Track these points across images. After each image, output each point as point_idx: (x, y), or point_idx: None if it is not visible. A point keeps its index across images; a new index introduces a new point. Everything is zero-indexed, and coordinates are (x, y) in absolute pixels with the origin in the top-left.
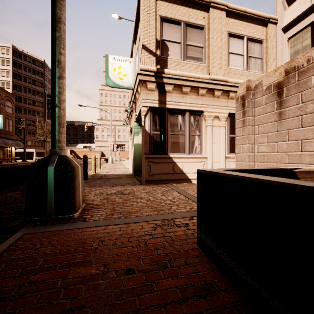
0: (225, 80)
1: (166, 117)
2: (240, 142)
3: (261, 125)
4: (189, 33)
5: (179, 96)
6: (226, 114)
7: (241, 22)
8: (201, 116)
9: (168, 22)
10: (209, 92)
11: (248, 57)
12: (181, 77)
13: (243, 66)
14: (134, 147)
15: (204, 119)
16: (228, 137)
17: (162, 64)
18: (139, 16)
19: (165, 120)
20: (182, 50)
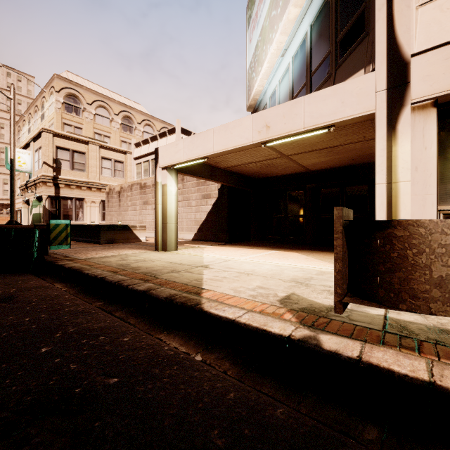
0: (99, 183)
1: (60, 201)
2: (107, 215)
3: (115, 208)
4: (76, 156)
5: (69, 190)
6: (100, 200)
7: (110, 151)
8: (84, 200)
9: (61, 149)
10: (89, 188)
11: (114, 170)
12: (70, 181)
13: (111, 175)
14: (33, 216)
15: (86, 202)
16: (101, 212)
17: (57, 172)
18: (40, 135)
19: (59, 202)
20: (71, 165)
